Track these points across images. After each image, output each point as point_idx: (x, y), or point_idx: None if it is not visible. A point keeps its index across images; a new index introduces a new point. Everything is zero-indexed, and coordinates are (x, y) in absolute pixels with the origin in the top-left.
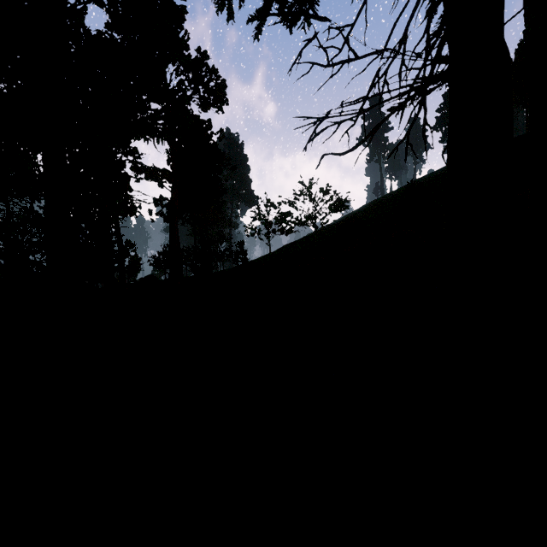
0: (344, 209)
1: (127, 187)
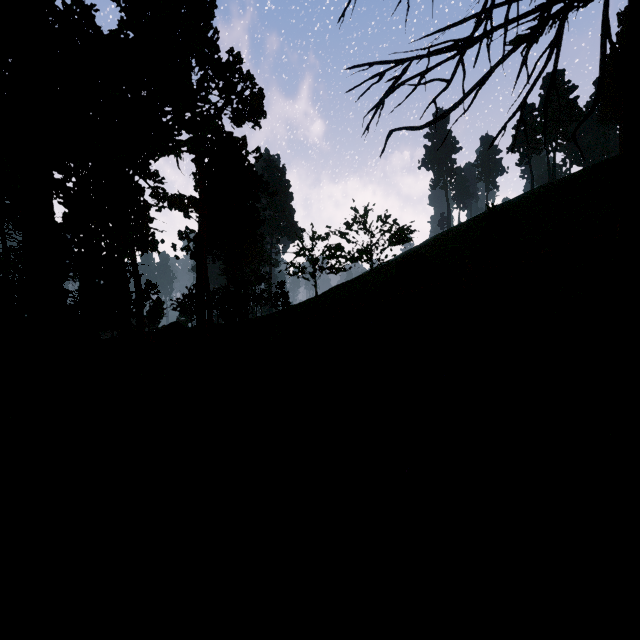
0: (406, 241)
1: (147, 217)
